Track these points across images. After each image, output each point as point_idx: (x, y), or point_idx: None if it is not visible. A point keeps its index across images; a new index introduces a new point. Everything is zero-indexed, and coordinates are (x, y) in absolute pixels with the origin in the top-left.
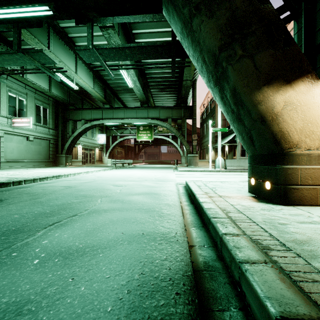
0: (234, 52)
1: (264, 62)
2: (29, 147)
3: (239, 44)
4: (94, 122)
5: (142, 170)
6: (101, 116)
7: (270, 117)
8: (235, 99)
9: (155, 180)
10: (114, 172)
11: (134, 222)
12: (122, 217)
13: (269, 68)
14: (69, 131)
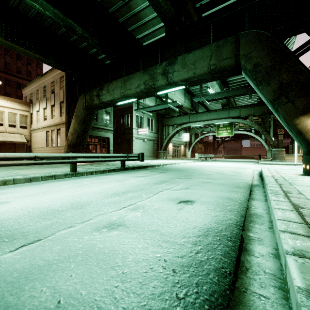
0: (282, 100)
1: (300, 103)
2: (144, 146)
3: (284, 96)
4: (183, 125)
5: (224, 163)
6: (188, 120)
7: (304, 131)
8: (285, 121)
9: (236, 168)
10: (203, 163)
11: (229, 177)
12: (223, 176)
13: (304, 106)
14: (165, 133)
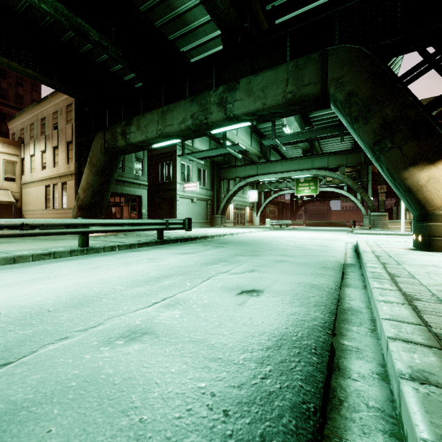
0: (385, 145)
1: (410, 150)
2: (193, 209)
3: (389, 140)
4: (249, 179)
5: (306, 232)
6: (256, 172)
7: (415, 189)
8: (390, 174)
9: (323, 239)
10: (276, 233)
11: (313, 253)
12: (305, 251)
13: (415, 154)
14: (224, 190)
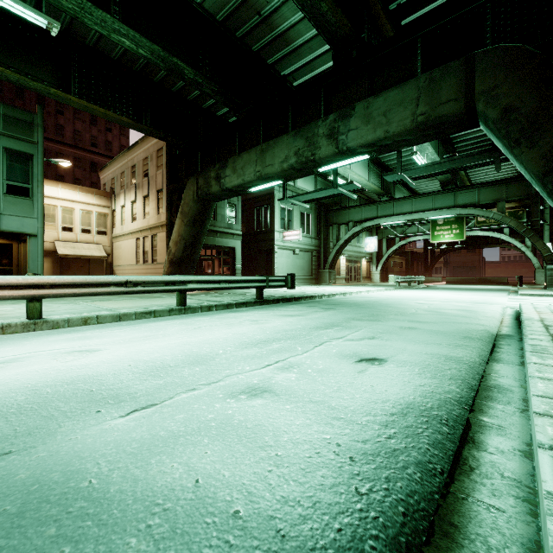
0: None
1: None
2: (294, 262)
3: None
4: (365, 223)
5: (446, 292)
6: (376, 213)
7: None
8: None
9: (470, 302)
10: (403, 293)
11: (453, 319)
12: (442, 317)
13: None
14: (333, 238)
